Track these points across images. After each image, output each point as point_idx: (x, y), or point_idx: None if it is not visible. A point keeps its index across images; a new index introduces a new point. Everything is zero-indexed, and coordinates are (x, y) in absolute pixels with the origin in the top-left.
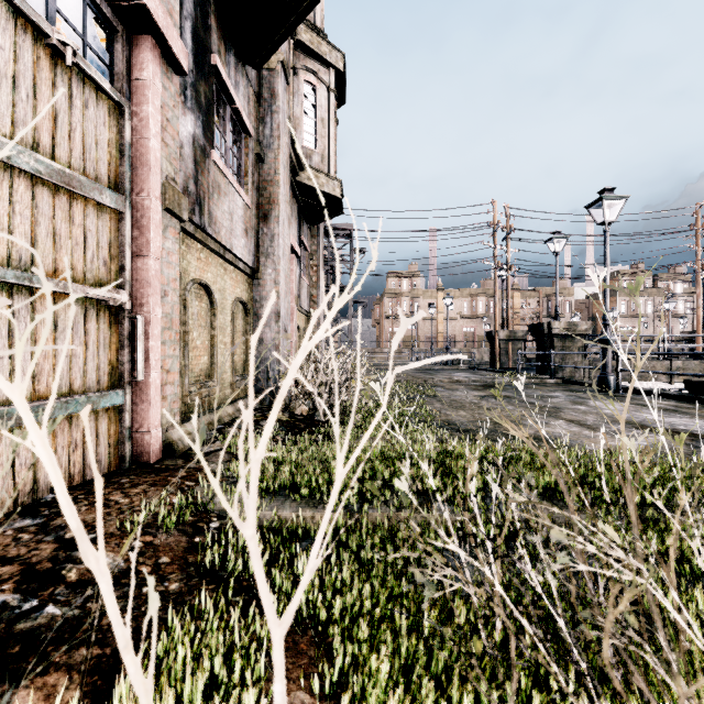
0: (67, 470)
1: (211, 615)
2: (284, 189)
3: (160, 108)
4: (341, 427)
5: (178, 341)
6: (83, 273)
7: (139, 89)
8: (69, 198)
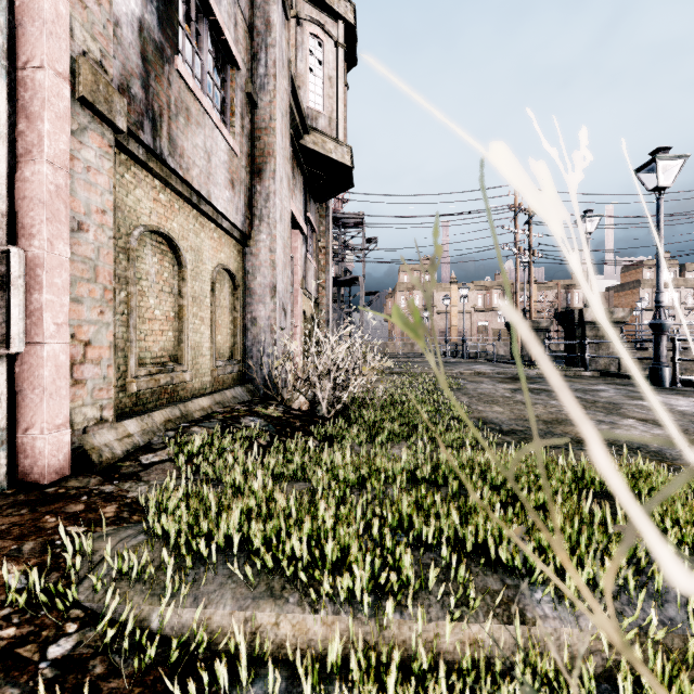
0: None
1: None
2: (282, 141)
3: None
4: (348, 425)
5: (110, 302)
6: None
7: None
8: None
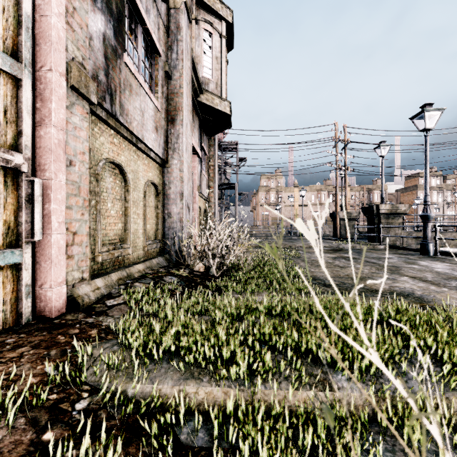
0: None
1: None
2: (187, 101)
3: None
4: (230, 281)
5: (87, 207)
6: None
7: None
8: None
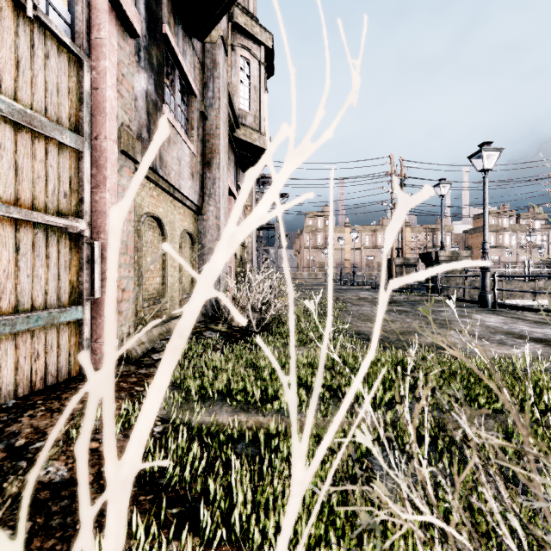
0: (29, 377)
1: (142, 541)
2: (223, 142)
3: (115, 64)
4: (270, 336)
5: (133, 264)
6: (44, 203)
7: (97, 46)
8: (31, 136)
